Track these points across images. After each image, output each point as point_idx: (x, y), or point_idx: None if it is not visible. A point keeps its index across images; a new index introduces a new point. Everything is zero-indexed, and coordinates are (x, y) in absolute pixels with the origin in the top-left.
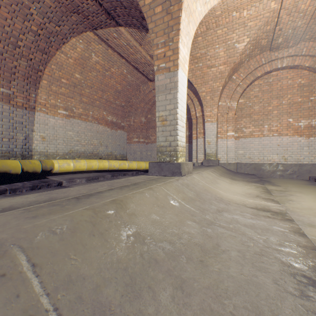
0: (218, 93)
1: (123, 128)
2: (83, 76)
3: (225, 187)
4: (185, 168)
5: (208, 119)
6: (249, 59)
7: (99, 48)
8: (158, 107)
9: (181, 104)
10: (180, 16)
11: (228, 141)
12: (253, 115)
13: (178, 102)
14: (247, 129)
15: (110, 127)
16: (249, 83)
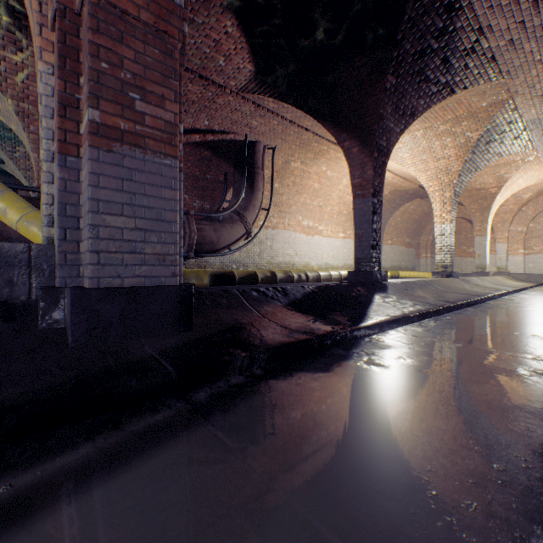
0: (508, 222)
1: (412, 246)
2: (400, 218)
3: (509, 282)
4: (489, 273)
5: (498, 240)
6: (536, 197)
7: (417, 203)
8: (476, 250)
9: (487, 248)
10: (488, 218)
11: (517, 257)
12: (542, 237)
13: (486, 248)
14: (536, 247)
15: (406, 247)
16: (537, 213)
